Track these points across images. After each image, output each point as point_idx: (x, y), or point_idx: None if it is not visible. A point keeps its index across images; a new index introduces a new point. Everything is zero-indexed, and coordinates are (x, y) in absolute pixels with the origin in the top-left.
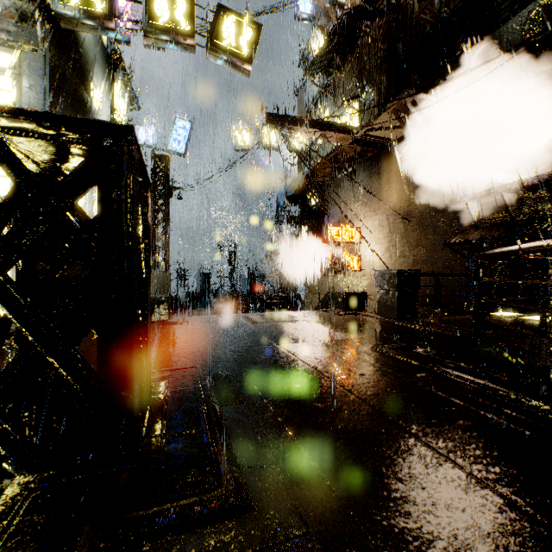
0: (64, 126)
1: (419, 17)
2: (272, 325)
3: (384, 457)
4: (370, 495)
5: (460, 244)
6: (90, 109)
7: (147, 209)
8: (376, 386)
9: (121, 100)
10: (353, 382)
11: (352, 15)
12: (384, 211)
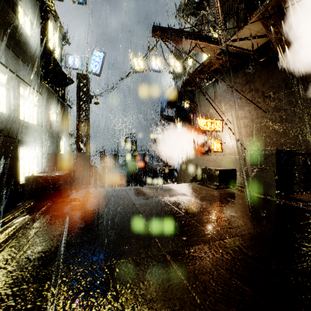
0: None
1: None
2: (158, 204)
3: None
4: None
5: None
6: (17, 26)
7: None
8: None
9: (54, 35)
10: None
11: None
12: (242, 107)
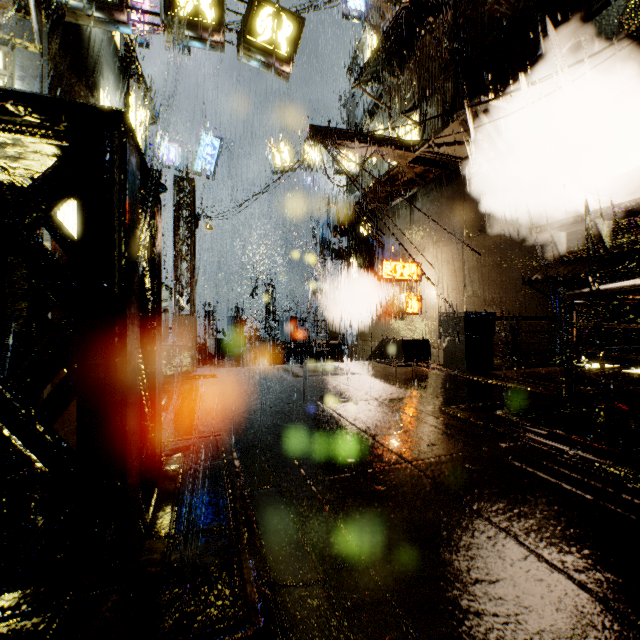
0: (26, 108)
1: (493, 9)
2: (317, 379)
3: (473, 569)
4: (460, 634)
5: (543, 281)
6: None
7: (155, 232)
8: (451, 461)
9: (137, 112)
10: (421, 455)
11: (411, 10)
12: (449, 243)
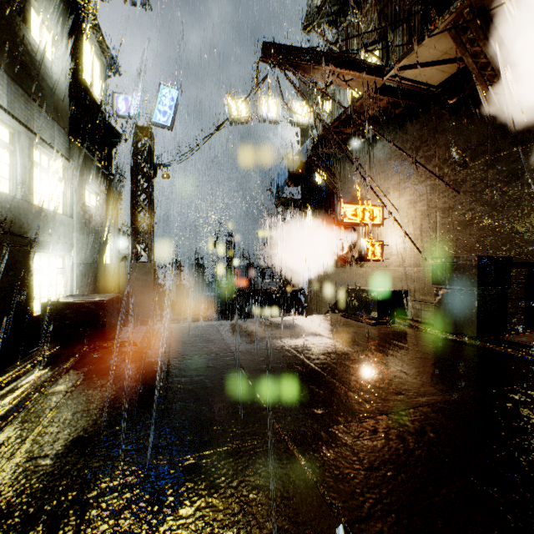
0: None
1: None
2: (272, 351)
3: None
4: None
5: None
6: (28, 43)
7: None
8: None
9: (94, 60)
10: None
11: None
12: (417, 183)
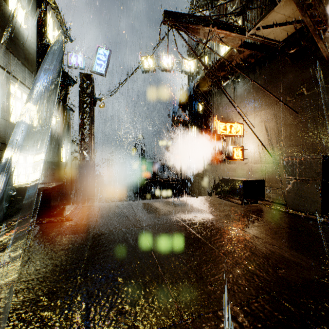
0: None
1: None
2: (171, 225)
3: None
4: None
5: None
6: (6, 14)
7: None
8: None
9: (55, 30)
10: None
11: None
12: (267, 107)
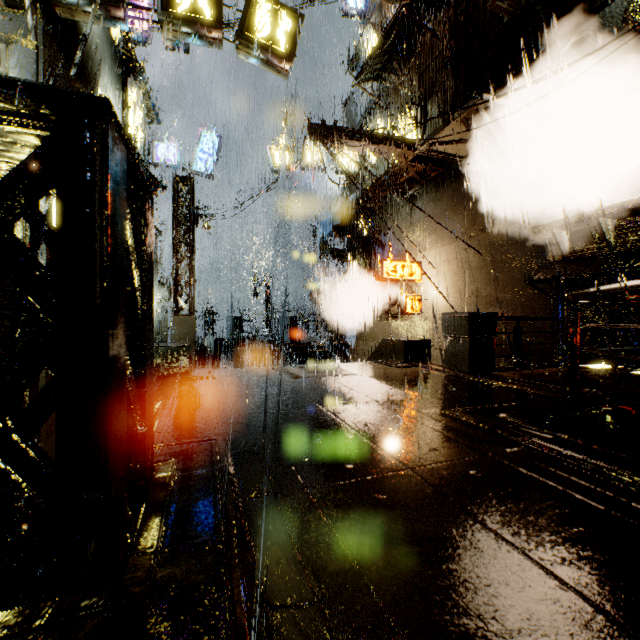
0: None
1: (495, 5)
2: (316, 381)
3: (480, 588)
4: None
5: (545, 281)
6: None
7: (145, 229)
8: (454, 468)
9: (136, 111)
10: (422, 461)
11: (412, 8)
12: (450, 243)
